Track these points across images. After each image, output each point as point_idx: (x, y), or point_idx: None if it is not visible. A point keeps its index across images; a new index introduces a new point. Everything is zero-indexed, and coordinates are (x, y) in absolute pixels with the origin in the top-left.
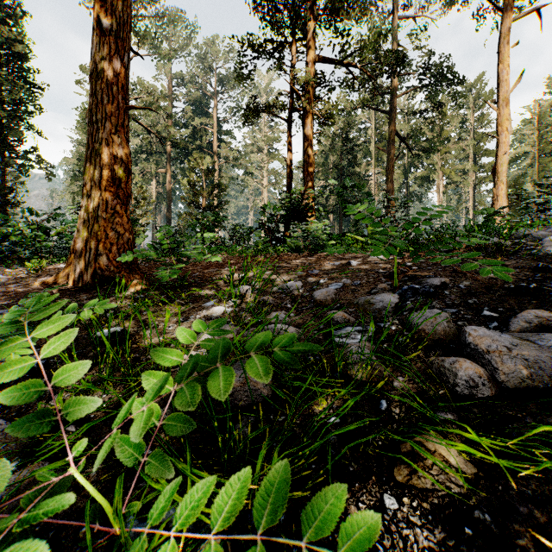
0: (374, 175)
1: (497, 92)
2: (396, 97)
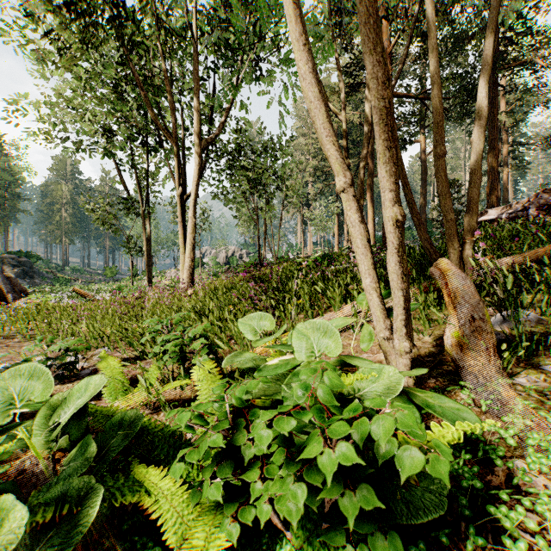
0: None
1: None
2: None
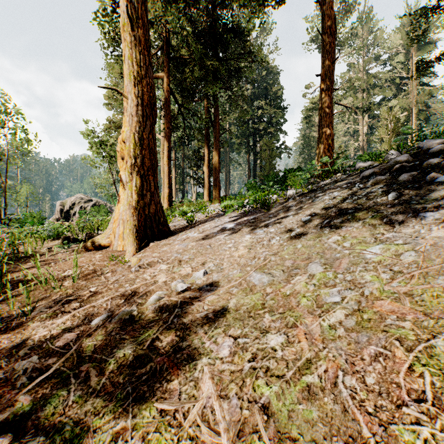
0: None
1: None
2: None
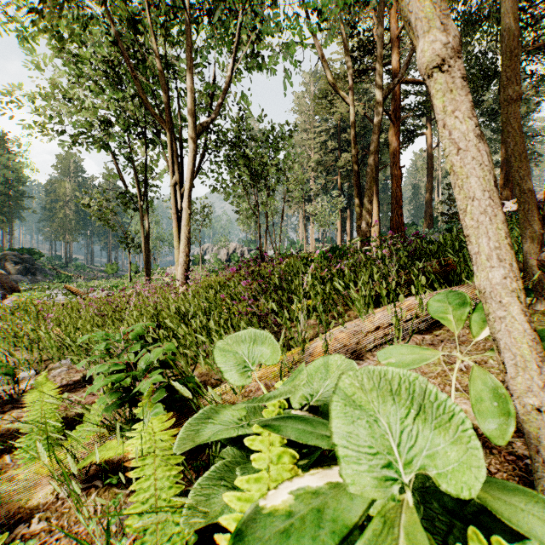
0: None
1: None
2: None
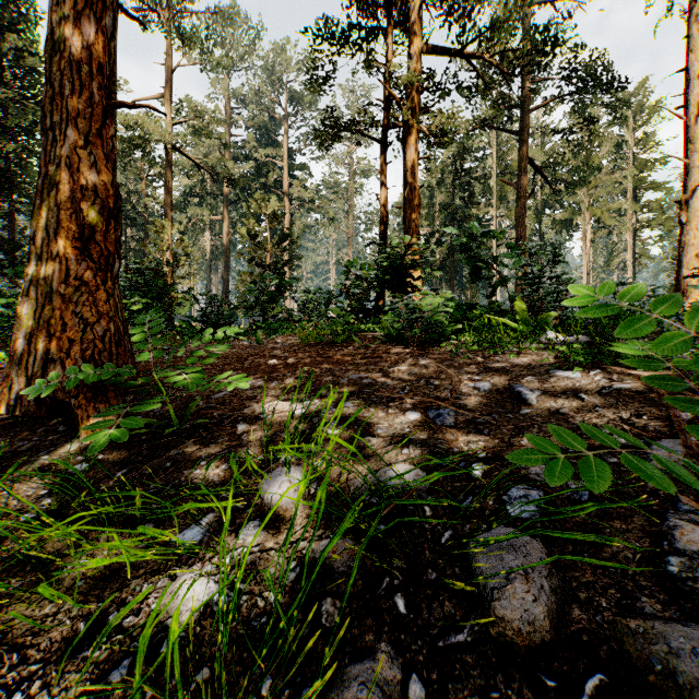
0: (496, 219)
1: (685, 95)
2: (529, 111)
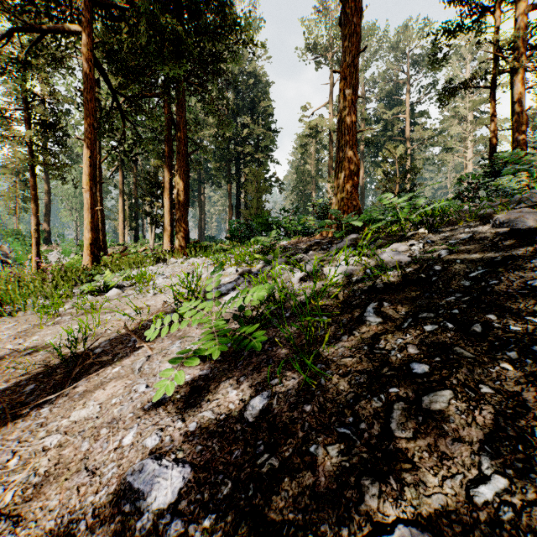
0: None
1: None
2: None
